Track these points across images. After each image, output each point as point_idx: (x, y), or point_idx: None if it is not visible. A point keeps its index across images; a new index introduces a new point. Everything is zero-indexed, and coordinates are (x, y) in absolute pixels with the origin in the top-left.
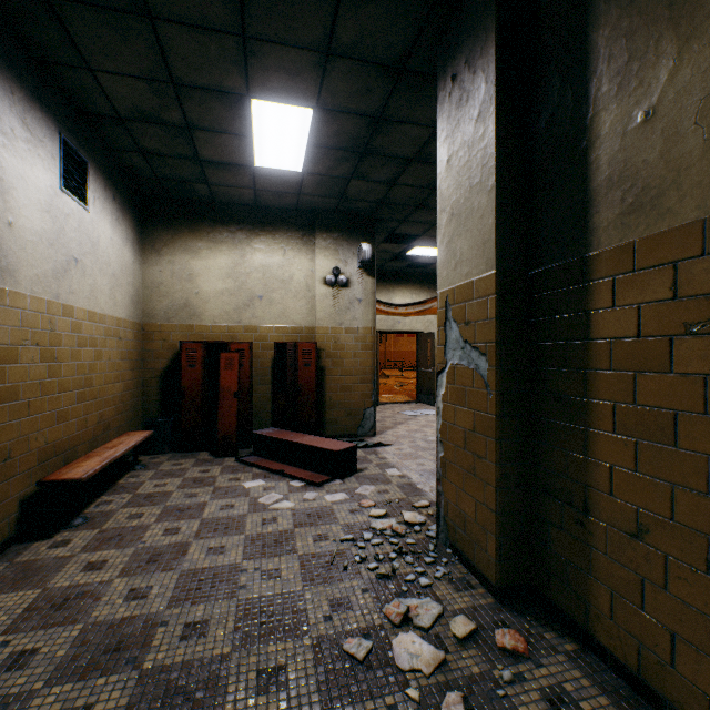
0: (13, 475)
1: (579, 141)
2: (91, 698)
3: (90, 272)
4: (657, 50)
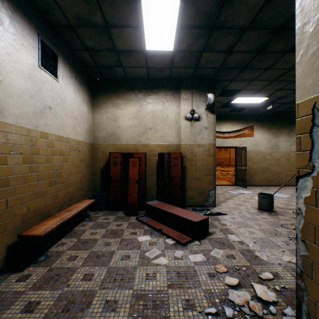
0: (1, 232)
1: None
2: None
3: (59, 115)
4: None
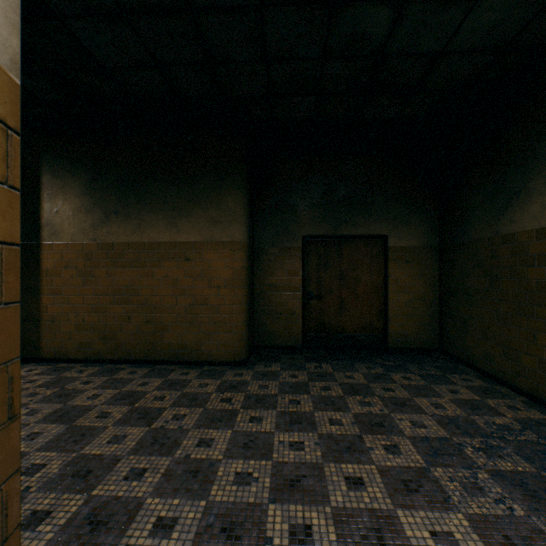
0: None
1: (38, 206)
2: None
3: None
4: (60, 197)
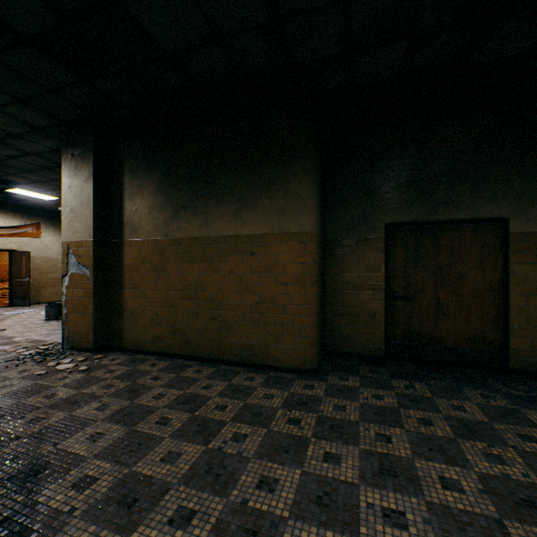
0: None
1: (121, 206)
2: None
3: None
4: (138, 196)
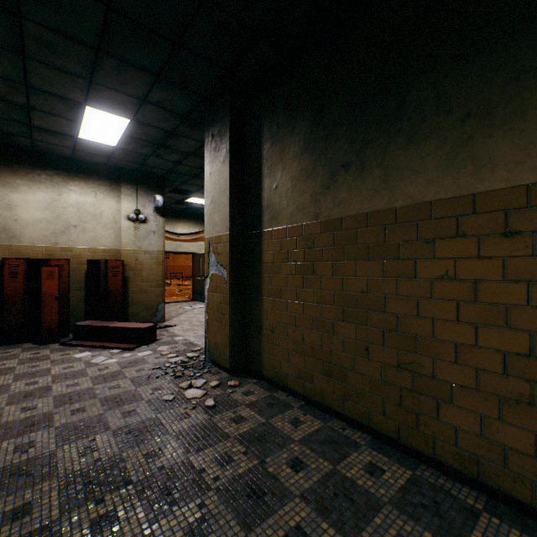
0: None
1: (259, 186)
2: (31, 439)
3: None
4: (278, 167)
